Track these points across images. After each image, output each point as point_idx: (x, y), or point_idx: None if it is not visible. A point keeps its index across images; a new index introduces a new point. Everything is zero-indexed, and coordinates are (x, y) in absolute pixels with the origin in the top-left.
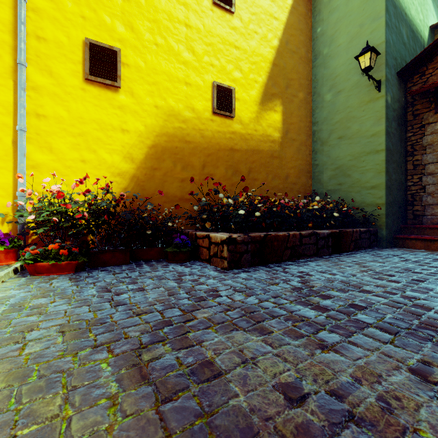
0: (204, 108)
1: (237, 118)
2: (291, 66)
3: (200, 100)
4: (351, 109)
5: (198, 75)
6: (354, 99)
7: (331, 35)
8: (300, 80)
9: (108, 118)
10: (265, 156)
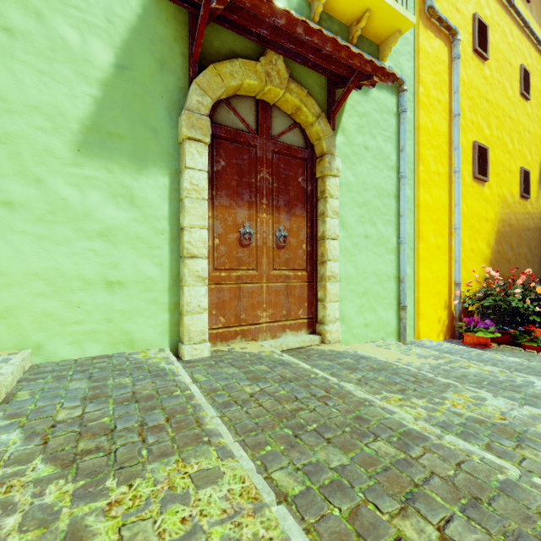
0: (516, 192)
1: (529, 199)
2: None
3: (514, 186)
4: None
5: (513, 162)
6: None
7: None
8: None
9: (480, 209)
10: (540, 232)
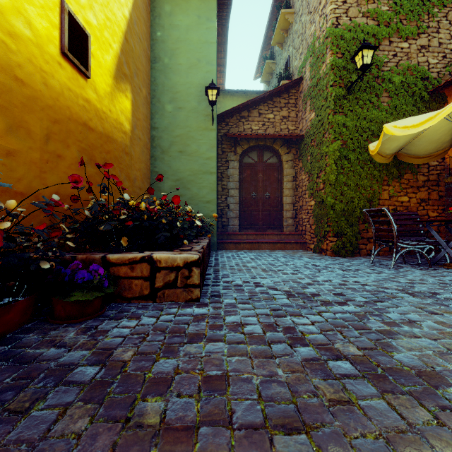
0: (48, 35)
1: (92, 82)
2: (138, 53)
3: (41, 16)
4: (191, 129)
5: None
6: (193, 122)
7: (172, 49)
8: (143, 74)
9: None
10: (118, 148)
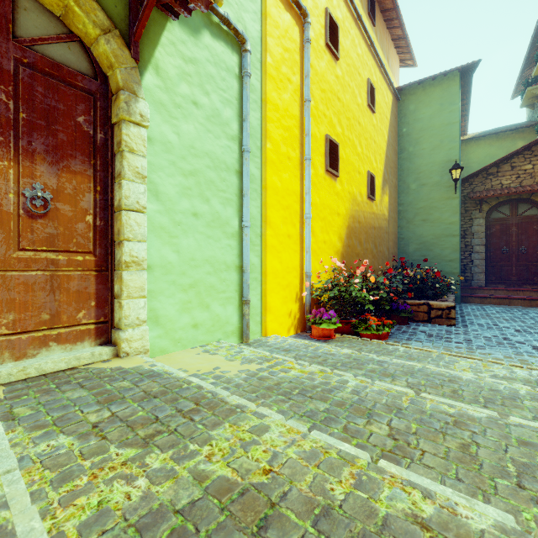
0: (364, 193)
1: (375, 201)
2: (391, 156)
3: (363, 187)
4: (433, 201)
5: (362, 165)
6: (436, 194)
7: (416, 138)
8: (394, 168)
9: (333, 203)
10: (383, 232)
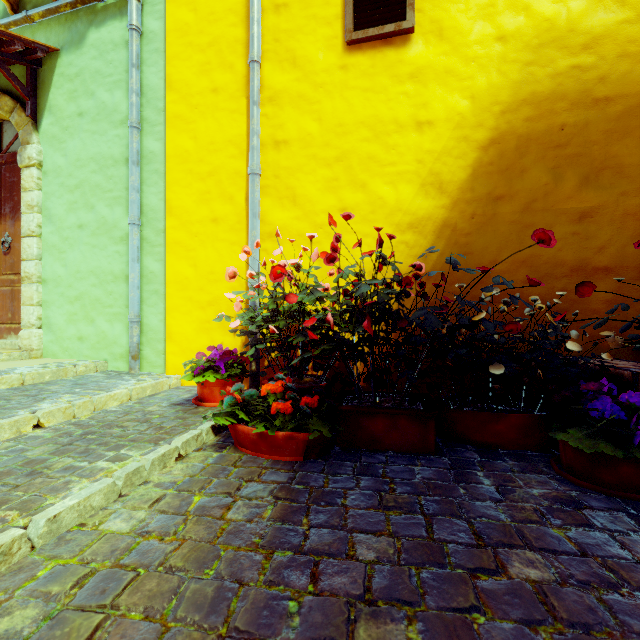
0: None
1: None
2: None
3: None
4: None
5: None
6: None
7: None
8: None
9: (388, 107)
10: None
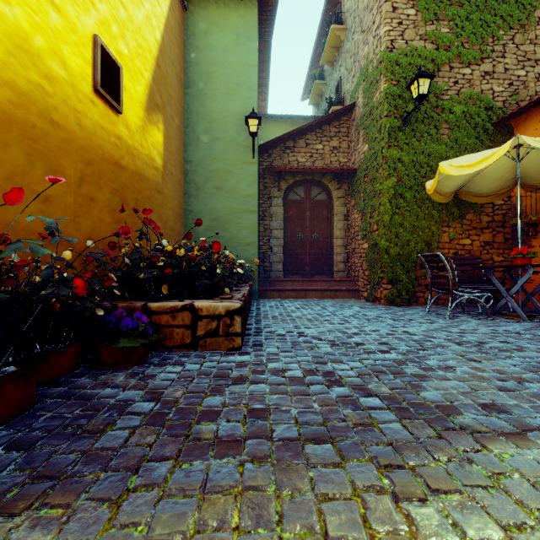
0: (81, 72)
1: (124, 117)
2: (171, 78)
3: (75, 54)
4: (229, 163)
5: (72, 3)
6: (232, 154)
7: (208, 72)
8: (176, 102)
9: None
10: (150, 186)
